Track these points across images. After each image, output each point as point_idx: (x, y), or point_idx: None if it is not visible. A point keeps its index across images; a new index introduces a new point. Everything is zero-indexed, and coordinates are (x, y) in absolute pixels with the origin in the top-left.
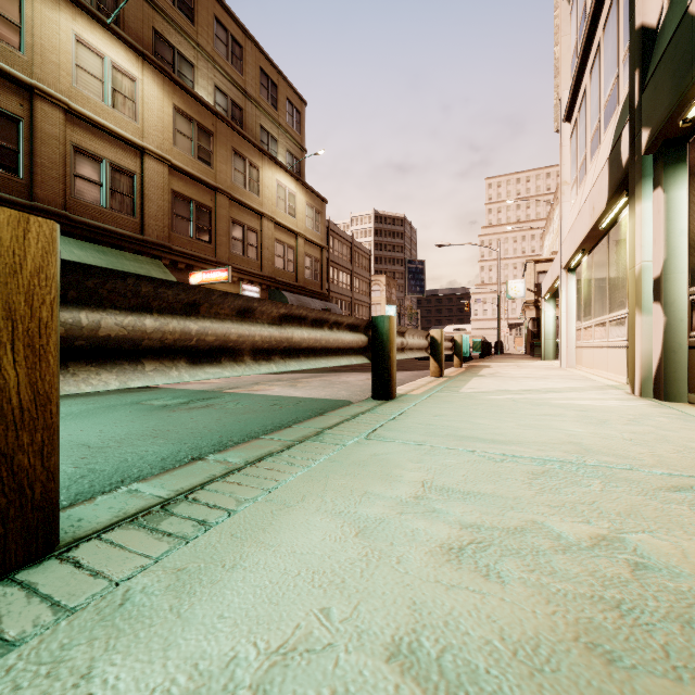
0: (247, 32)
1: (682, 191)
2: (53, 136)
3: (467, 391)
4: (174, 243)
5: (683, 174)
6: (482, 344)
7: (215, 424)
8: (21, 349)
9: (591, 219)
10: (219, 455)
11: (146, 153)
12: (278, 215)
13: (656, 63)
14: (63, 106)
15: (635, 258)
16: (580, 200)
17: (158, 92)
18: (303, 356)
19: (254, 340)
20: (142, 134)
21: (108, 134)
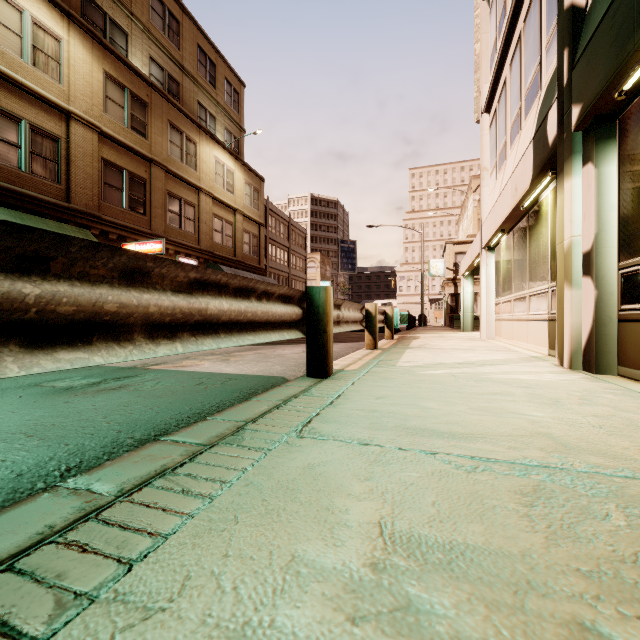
0: (184, 7)
1: (612, 167)
2: None
3: (404, 365)
4: (104, 213)
5: (613, 149)
6: (409, 317)
7: (119, 412)
8: None
9: (513, 200)
10: (84, 478)
11: (72, 118)
12: (216, 191)
13: (588, 38)
14: None
15: (564, 234)
16: (500, 183)
17: (86, 56)
18: (223, 332)
19: (147, 312)
20: (68, 97)
21: (27, 93)
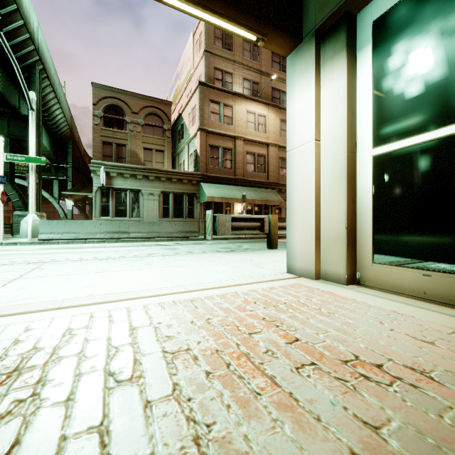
0: None
1: None
2: (240, 151)
3: None
4: (280, 181)
5: None
6: None
7: None
8: (276, 228)
9: None
10: None
11: (269, 145)
12: None
13: None
14: (243, 139)
15: None
16: None
17: (273, 117)
18: None
19: None
20: (268, 137)
21: (256, 143)
